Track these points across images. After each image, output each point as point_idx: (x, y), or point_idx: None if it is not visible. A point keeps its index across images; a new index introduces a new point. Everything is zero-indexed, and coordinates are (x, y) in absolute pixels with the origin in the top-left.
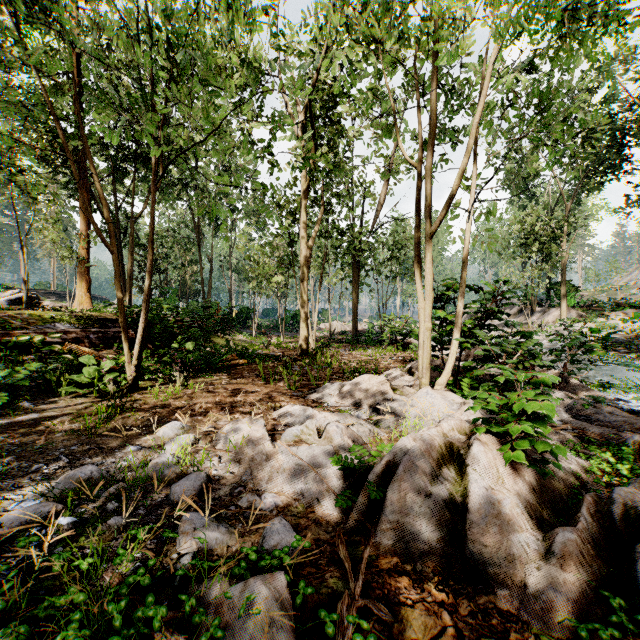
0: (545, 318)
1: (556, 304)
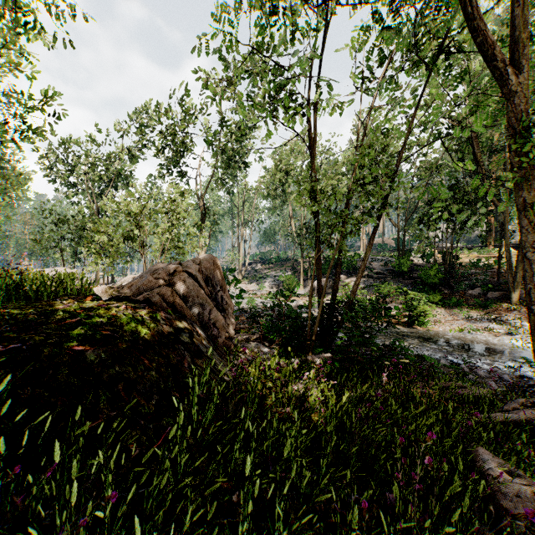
0: None
1: None
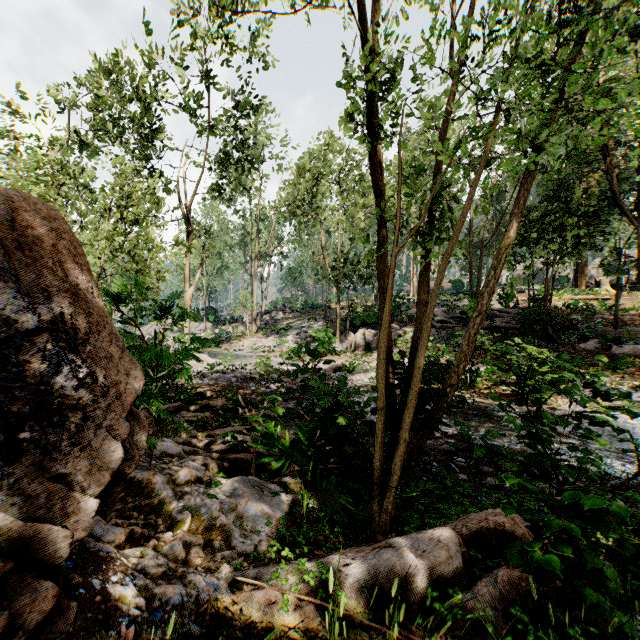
0: (197, 328)
1: (207, 320)
